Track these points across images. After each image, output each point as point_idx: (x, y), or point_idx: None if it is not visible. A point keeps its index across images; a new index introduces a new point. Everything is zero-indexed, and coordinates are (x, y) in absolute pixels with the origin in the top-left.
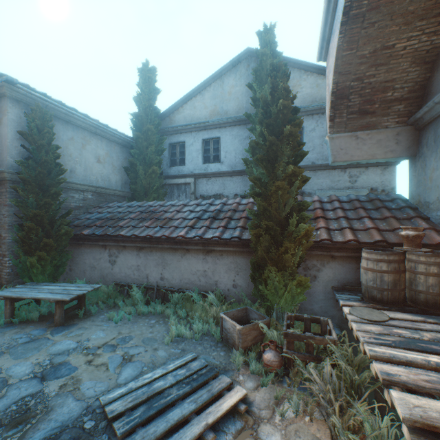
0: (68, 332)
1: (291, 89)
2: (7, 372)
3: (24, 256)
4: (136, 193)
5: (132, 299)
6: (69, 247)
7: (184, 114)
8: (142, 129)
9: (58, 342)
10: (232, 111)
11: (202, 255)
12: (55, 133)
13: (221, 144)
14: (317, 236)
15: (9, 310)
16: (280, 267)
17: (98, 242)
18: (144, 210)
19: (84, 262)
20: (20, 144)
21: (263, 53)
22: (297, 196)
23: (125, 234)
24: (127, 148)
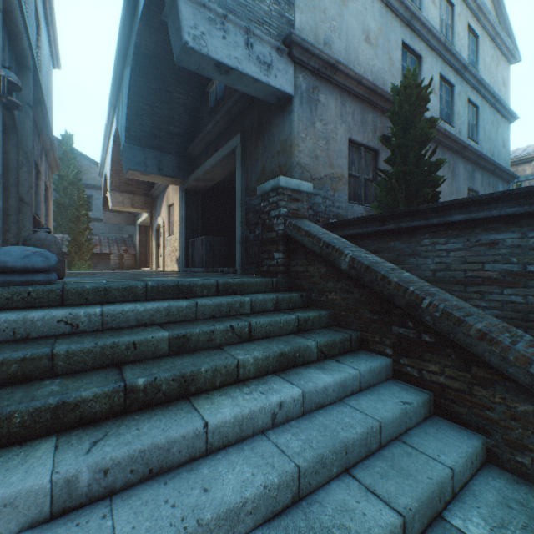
0: None
1: (85, 171)
2: None
3: None
4: None
5: None
6: None
7: None
8: None
9: None
10: None
11: None
12: None
13: None
14: (97, 251)
15: None
16: (82, 259)
17: None
18: None
19: None
20: None
21: (66, 151)
22: (89, 235)
23: None
24: None
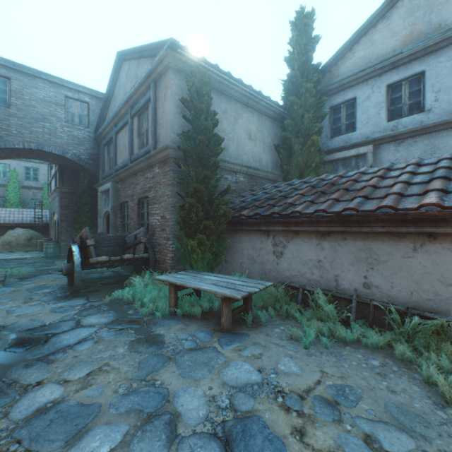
0: (239, 346)
1: None
2: (175, 402)
3: (185, 239)
4: (288, 175)
5: (312, 310)
6: (223, 235)
7: (354, 59)
8: (295, 95)
9: (230, 360)
10: None
11: None
12: (212, 99)
13: (426, 80)
14: None
15: (173, 299)
16: None
17: (259, 226)
18: (315, 185)
19: (241, 252)
20: (180, 119)
21: None
22: None
23: (303, 211)
24: (277, 123)
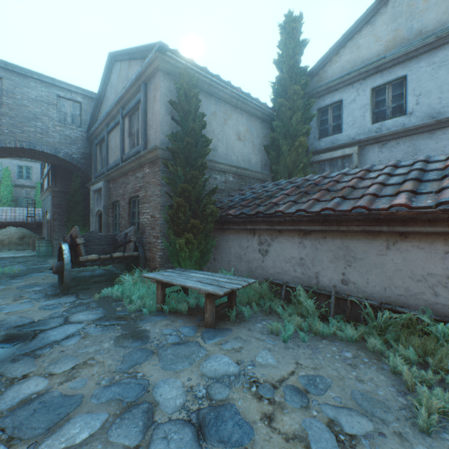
0: (221, 340)
1: None
2: (154, 392)
3: (173, 238)
4: (277, 175)
5: (294, 306)
6: (212, 233)
7: (340, 63)
8: (284, 97)
9: (211, 353)
10: (432, 25)
11: (441, 245)
12: (200, 101)
13: (408, 84)
14: None
15: (160, 296)
16: None
17: (245, 225)
18: (300, 185)
19: (229, 251)
20: (170, 120)
21: None
22: None
23: (285, 211)
24: (266, 124)
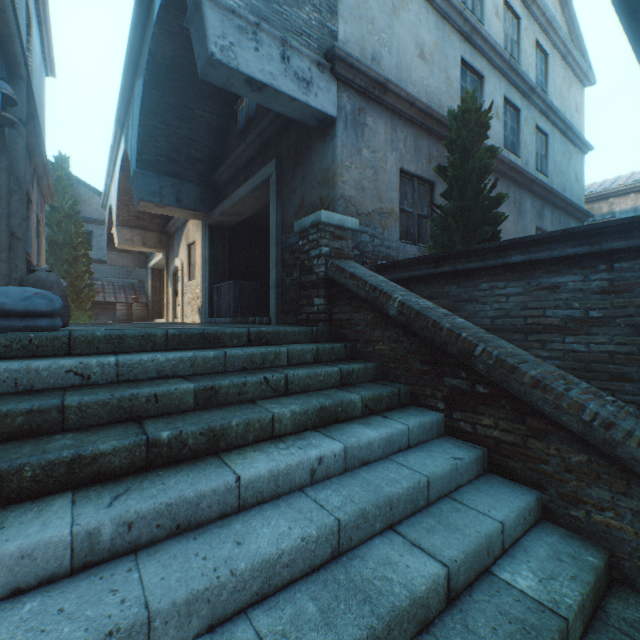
0: None
1: (84, 202)
2: None
3: None
4: None
5: None
6: None
7: None
8: None
9: None
10: None
11: None
12: None
13: None
14: (100, 299)
15: None
16: (81, 309)
17: None
18: None
19: None
20: None
21: (61, 176)
22: (89, 280)
23: None
24: None
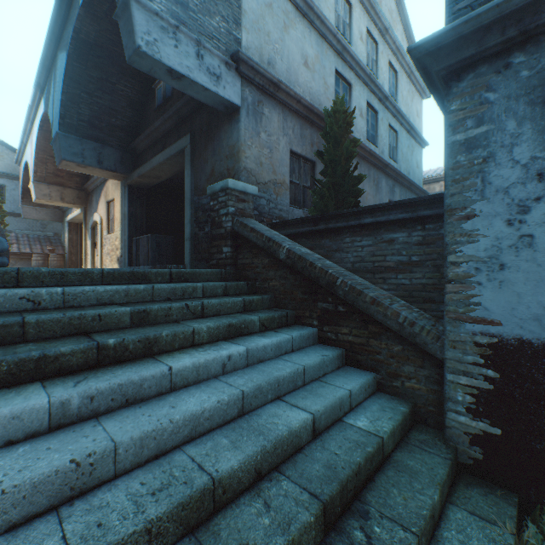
0: None
1: None
2: None
3: None
4: None
5: None
6: None
7: None
8: None
9: None
10: None
11: None
12: None
13: None
14: (14, 249)
15: None
16: None
17: None
18: None
19: None
20: None
21: None
22: None
23: None
24: None
